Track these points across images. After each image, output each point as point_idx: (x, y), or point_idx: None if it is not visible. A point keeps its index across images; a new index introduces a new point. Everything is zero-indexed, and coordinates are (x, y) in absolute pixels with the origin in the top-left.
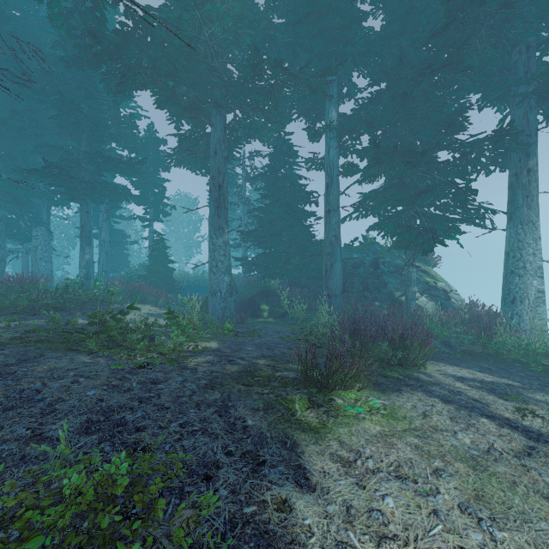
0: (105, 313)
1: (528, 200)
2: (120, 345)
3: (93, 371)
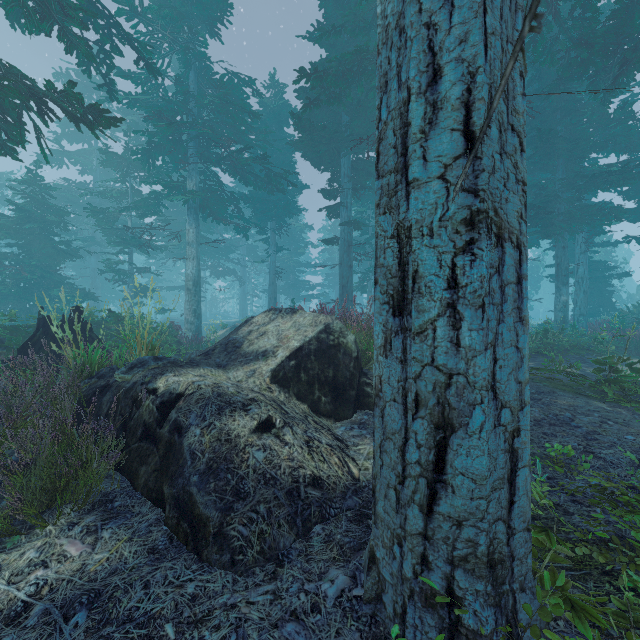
0: (617, 360)
1: None
2: (639, 401)
3: (618, 417)
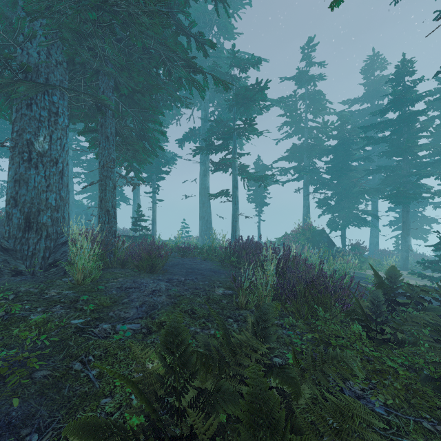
0: None
1: (138, 197)
2: None
3: None
